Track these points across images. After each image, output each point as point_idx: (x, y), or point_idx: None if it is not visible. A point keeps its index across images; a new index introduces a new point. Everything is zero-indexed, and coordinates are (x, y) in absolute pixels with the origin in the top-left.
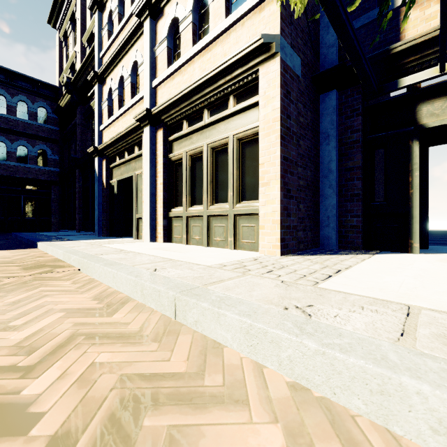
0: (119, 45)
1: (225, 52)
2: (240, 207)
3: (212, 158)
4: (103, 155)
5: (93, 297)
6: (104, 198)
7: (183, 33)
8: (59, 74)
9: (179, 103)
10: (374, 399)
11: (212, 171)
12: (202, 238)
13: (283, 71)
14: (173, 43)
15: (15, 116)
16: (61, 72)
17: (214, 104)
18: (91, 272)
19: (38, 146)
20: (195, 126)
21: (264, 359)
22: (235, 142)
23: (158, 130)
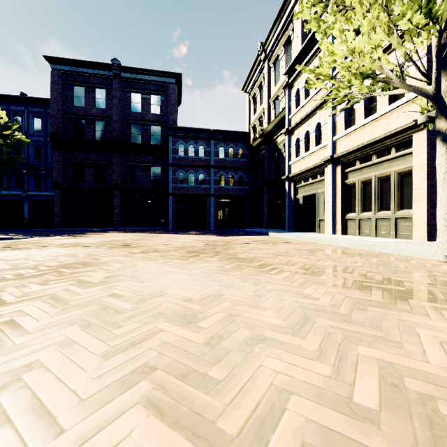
0: (307, 113)
1: (388, 124)
2: (399, 213)
3: (378, 184)
4: (291, 180)
5: (336, 247)
6: (292, 207)
7: (357, 109)
8: (248, 123)
9: (354, 152)
10: (423, 255)
11: (378, 191)
12: (370, 232)
13: (429, 136)
14: (348, 112)
15: (228, 158)
16: (250, 121)
17: (379, 152)
18: (322, 242)
19: (239, 174)
20: (366, 164)
21: (400, 254)
22: (396, 174)
23: (337, 166)
